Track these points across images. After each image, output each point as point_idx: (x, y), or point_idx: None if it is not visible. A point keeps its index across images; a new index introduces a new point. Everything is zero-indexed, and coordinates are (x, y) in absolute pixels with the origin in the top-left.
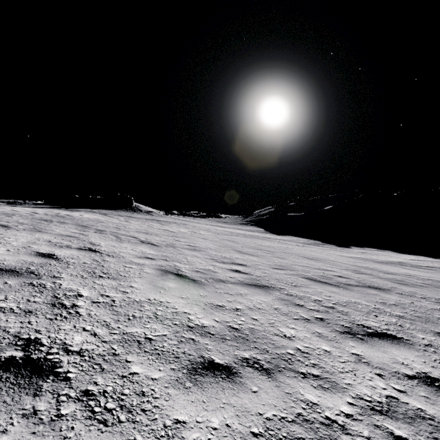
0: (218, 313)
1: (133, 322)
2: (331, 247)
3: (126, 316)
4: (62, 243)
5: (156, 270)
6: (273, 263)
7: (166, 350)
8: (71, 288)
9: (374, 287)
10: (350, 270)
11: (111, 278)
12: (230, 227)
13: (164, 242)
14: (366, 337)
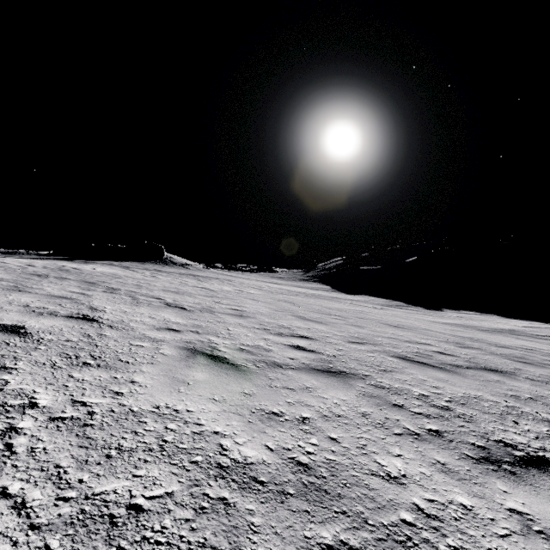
0: (273, 431)
1: (114, 465)
2: (418, 309)
3: (104, 450)
4: (46, 307)
5: (179, 350)
6: (348, 334)
7: (165, 542)
8: (22, 390)
9: (492, 368)
10: (451, 343)
11: (101, 367)
12: (288, 284)
13: (199, 305)
14: (518, 468)
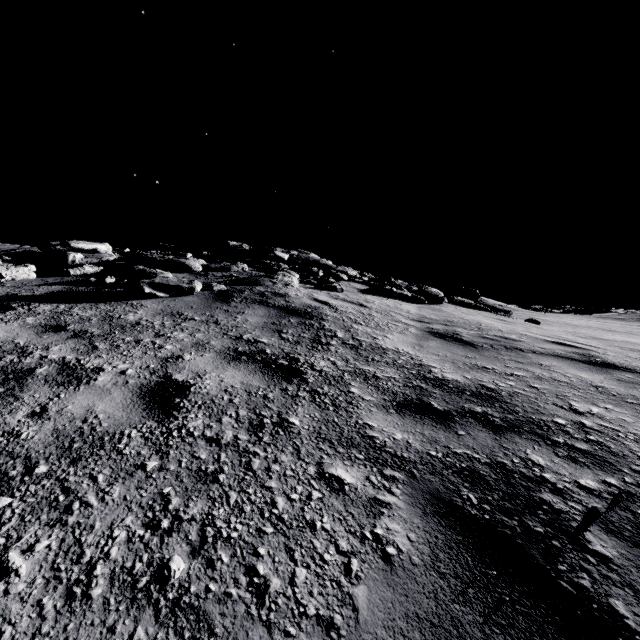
0: None
1: None
2: None
3: None
4: None
5: None
6: None
7: None
8: None
9: None
10: None
11: None
12: (628, 324)
13: None
14: None
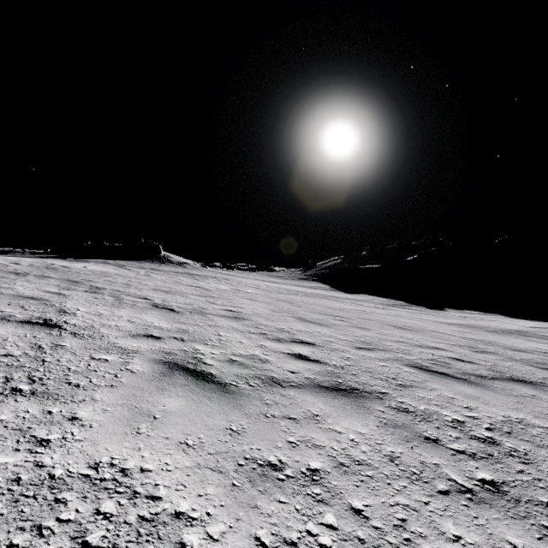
0: (269, 502)
1: None
2: (420, 309)
3: None
4: (2, 310)
5: (154, 364)
6: (353, 338)
7: None
8: None
9: (519, 379)
10: (464, 347)
11: (36, 395)
12: (286, 283)
13: (190, 305)
14: None
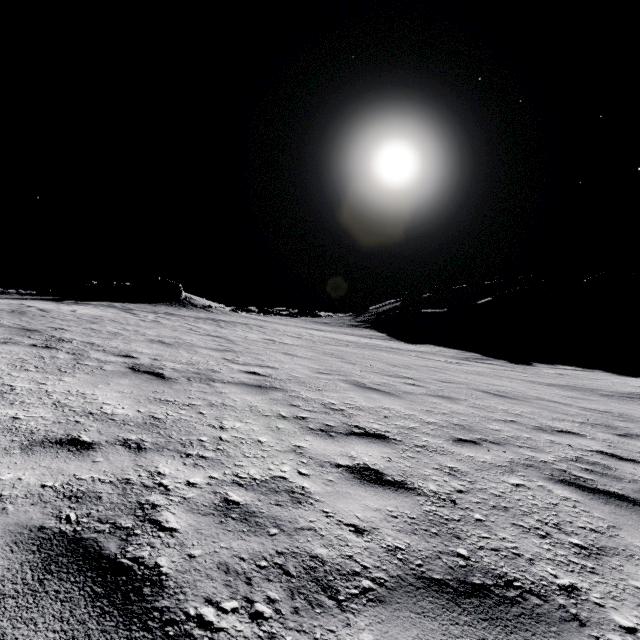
0: None
1: None
2: (502, 364)
3: None
4: None
5: (3, 553)
6: (442, 419)
7: None
8: None
9: None
10: (599, 426)
11: None
12: (334, 330)
13: (194, 366)
14: None
